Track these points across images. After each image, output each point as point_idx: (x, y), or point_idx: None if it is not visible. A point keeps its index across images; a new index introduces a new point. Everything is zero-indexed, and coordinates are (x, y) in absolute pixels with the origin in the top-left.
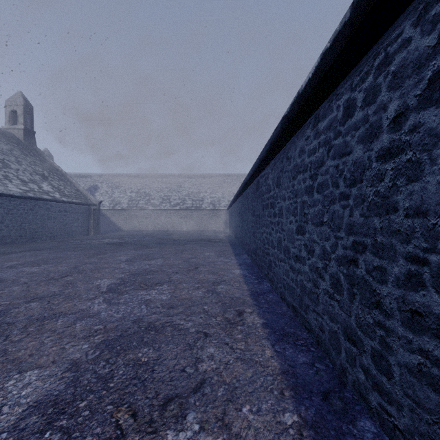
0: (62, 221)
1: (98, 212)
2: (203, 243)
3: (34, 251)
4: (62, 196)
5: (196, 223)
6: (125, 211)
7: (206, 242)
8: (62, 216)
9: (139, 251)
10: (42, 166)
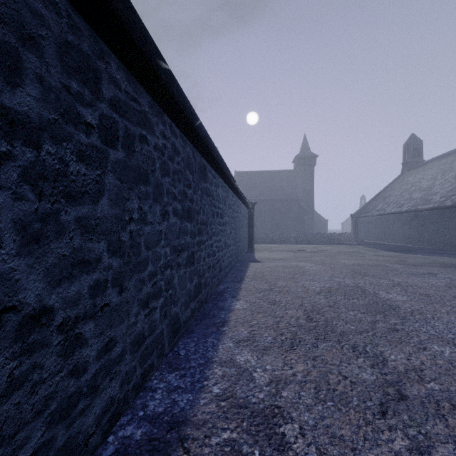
0: None
1: None
2: None
3: None
4: None
5: None
6: None
7: None
8: None
9: None
10: None
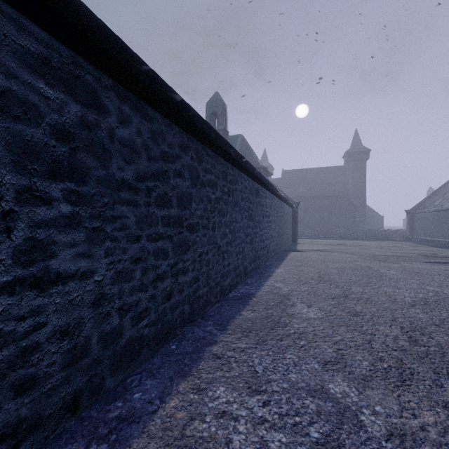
0: None
1: None
2: None
3: None
4: None
5: None
6: None
7: None
8: None
9: None
10: None
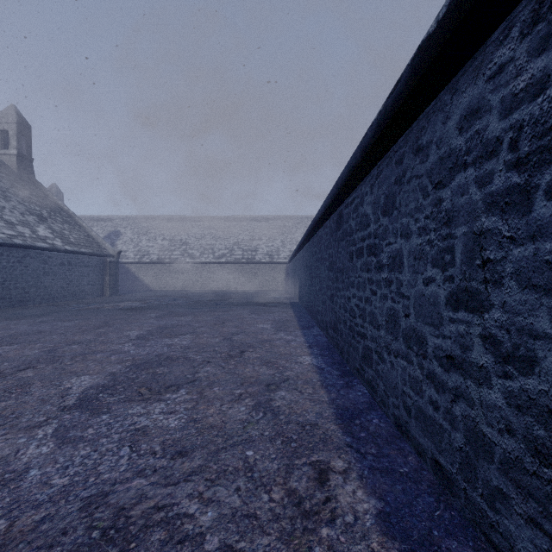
0: (66, 277)
1: (117, 266)
2: (256, 308)
3: (11, 322)
4: (65, 243)
5: (247, 280)
6: (155, 264)
7: (260, 307)
8: (66, 271)
9: (162, 322)
10: (40, 204)
